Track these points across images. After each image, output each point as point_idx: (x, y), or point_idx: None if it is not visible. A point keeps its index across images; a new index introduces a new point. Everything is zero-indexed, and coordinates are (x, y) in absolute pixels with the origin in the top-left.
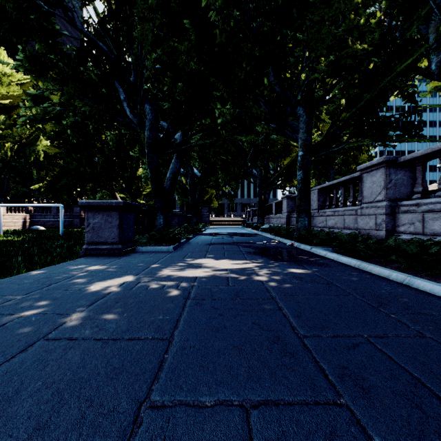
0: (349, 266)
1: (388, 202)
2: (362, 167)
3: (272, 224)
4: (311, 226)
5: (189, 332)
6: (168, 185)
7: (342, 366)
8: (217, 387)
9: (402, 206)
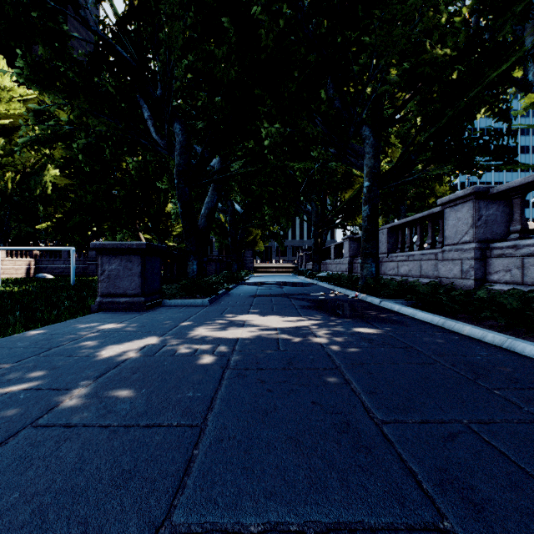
0: (430, 324)
1: (477, 243)
2: (443, 200)
3: (330, 272)
4: (379, 274)
5: (228, 416)
6: (203, 223)
7: (440, 468)
8: (266, 502)
9: (495, 249)
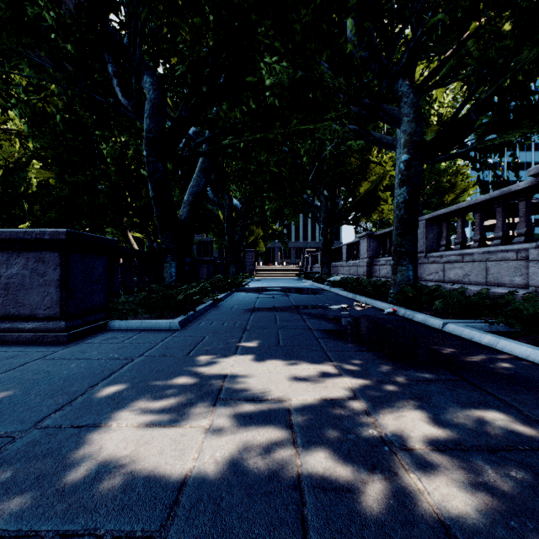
0: None
1: None
2: None
3: (342, 275)
4: None
5: None
6: (185, 213)
7: None
8: None
9: None
